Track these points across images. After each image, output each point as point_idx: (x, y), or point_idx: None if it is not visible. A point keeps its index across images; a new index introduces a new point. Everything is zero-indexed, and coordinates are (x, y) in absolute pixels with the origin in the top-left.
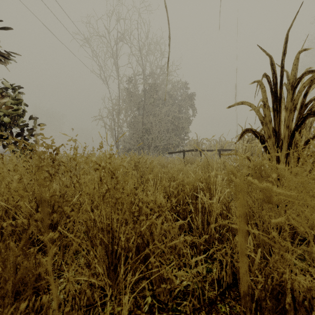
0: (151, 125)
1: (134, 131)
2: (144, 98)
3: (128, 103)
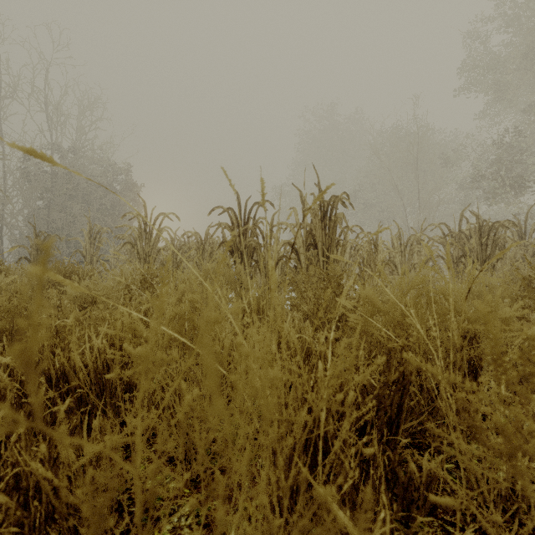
0: (65, 223)
1: (32, 230)
2: (51, 185)
3: (19, 190)
